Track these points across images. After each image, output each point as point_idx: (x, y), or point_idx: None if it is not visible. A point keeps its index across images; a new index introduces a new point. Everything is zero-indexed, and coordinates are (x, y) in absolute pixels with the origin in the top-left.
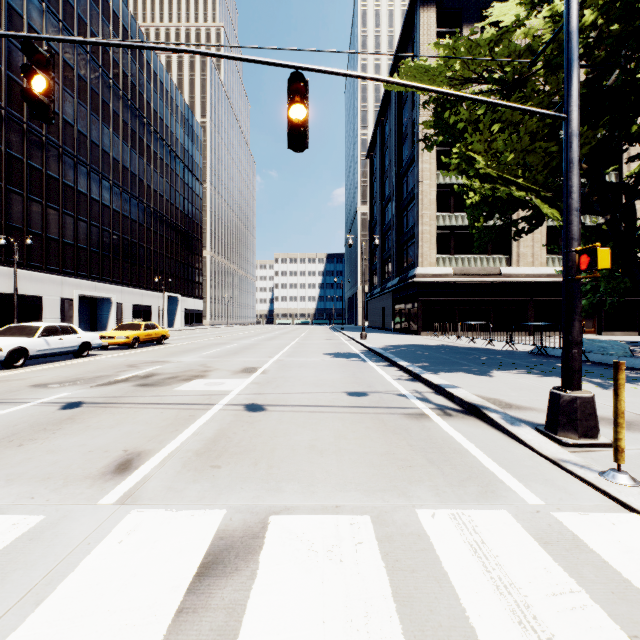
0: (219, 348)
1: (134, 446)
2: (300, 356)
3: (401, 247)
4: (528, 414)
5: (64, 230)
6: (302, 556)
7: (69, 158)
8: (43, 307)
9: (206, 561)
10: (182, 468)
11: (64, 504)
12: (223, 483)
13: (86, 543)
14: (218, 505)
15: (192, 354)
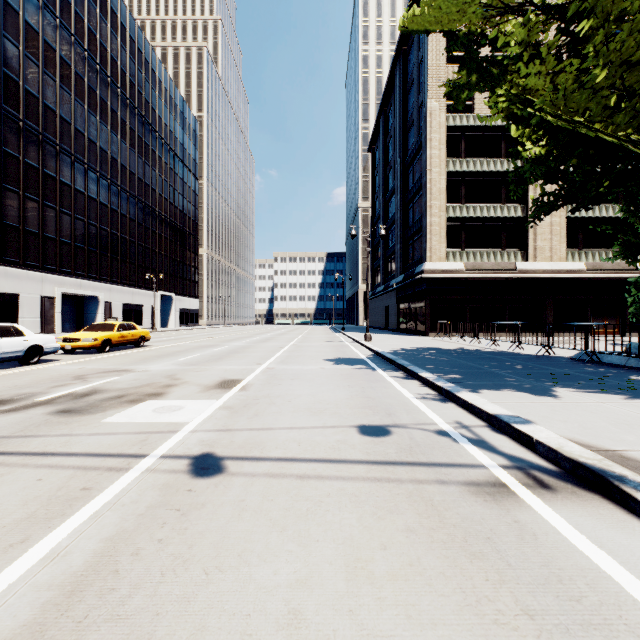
0: (203, 352)
1: None
2: (295, 363)
3: (406, 242)
4: None
5: (45, 223)
6: None
7: (50, 146)
8: (20, 306)
9: None
10: None
11: None
12: None
13: None
14: None
15: (167, 360)
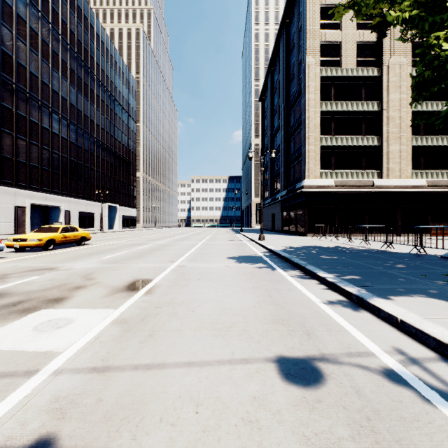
0: (129, 249)
1: None
2: (203, 260)
3: (288, 166)
4: None
5: (17, 151)
6: None
7: (22, 93)
8: None
9: None
10: None
11: None
12: None
13: None
14: None
15: (95, 257)
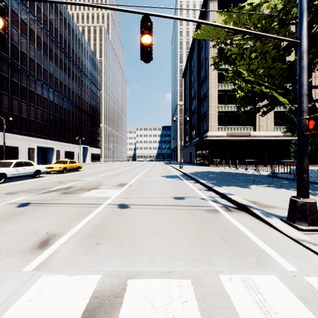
0: (107, 173)
1: (53, 230)
2: (148, 177)
3: (200, 122)
4: (275, 210)
5: (30, 113)
6: (147, 313)
7: (32, 77)
8: (19, 152)
9: (84, 316)
10: (78, 244)
11: (2, 270)
12: (101, 255)
13: (8, 301)
14: (96, 271)
15: (93, 176)
